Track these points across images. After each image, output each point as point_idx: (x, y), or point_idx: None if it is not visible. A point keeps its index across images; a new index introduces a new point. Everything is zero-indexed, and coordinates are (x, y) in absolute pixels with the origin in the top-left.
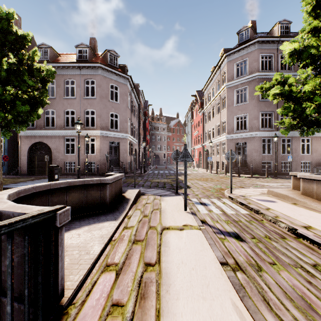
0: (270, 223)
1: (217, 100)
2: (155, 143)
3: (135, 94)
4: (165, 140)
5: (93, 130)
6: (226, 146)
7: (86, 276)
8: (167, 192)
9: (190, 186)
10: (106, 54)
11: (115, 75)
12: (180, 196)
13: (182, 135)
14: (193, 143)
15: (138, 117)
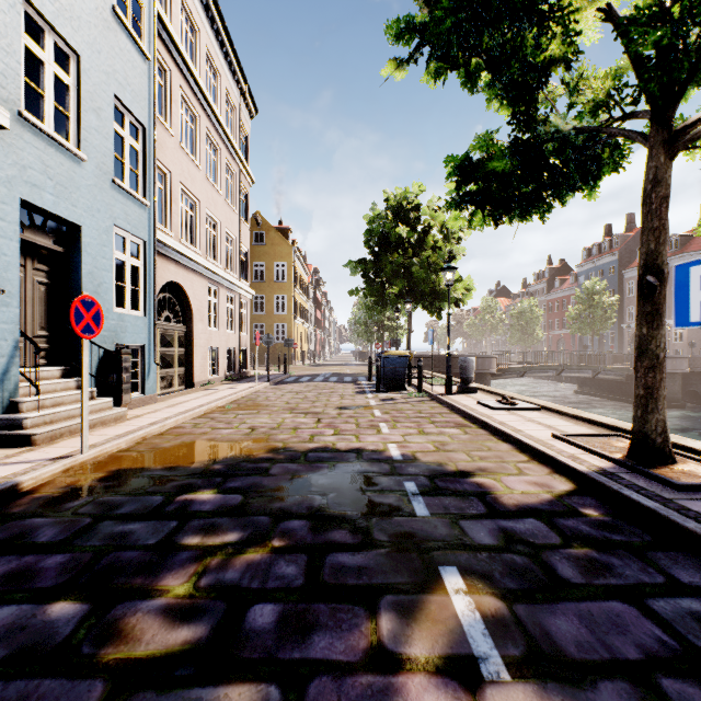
0: None
1: None
2: None
3: None
4: None
5: None
6: None
7: None
8: None
9: None
10: None
11: None
12: None
13: None
14: None
15: None
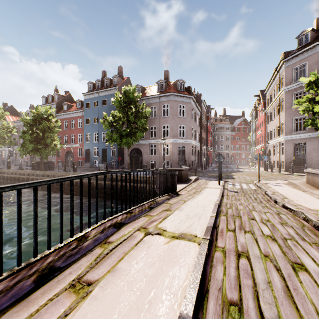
0: (260, 191)
1: (277, 102)
2: (217, 143)
3: (198, 106)
4: (228, 140)
5: (167, 139)
6: (284, 146)
7: (180, 190)
8: (215, 179)
9: (235, 178)
10: (176, 83)
11: (182, 97)
12: (222, 181)
13: (248, 133)
14: (257, 142)
15: (200, 123)
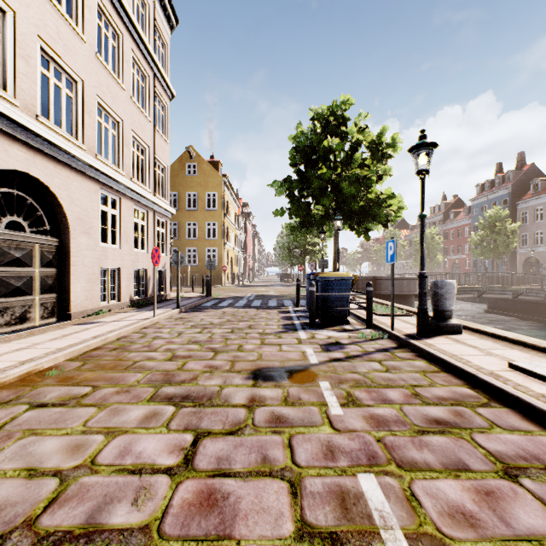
0: None
1: None
2: None
3: None
4: None
5: None
6: None
7: None
8: None
9: None
10: None
11: None
12: None
13: None
14: None
15: None
